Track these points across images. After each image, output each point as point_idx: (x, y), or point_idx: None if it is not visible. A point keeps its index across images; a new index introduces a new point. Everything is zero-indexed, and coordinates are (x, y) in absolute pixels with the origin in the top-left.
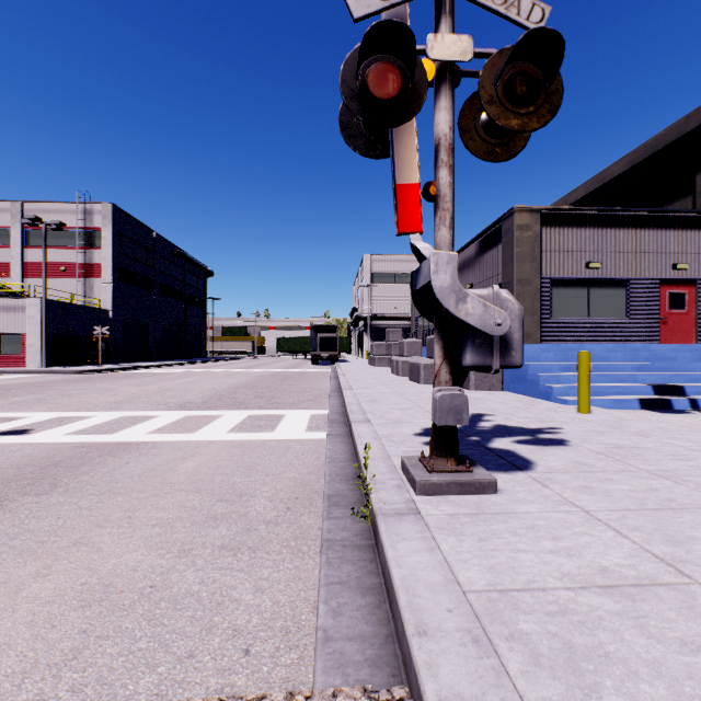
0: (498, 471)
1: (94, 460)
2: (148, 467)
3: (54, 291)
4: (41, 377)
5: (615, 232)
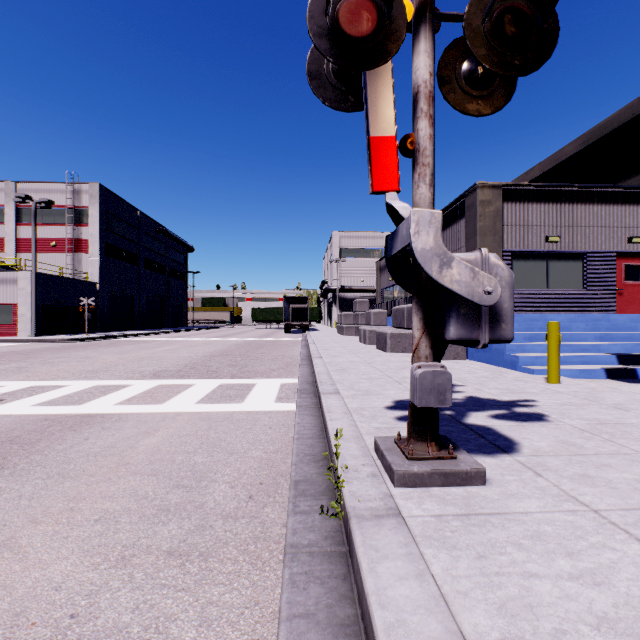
0: (481, 454)
1: (53, 435)
2: (107, 443)
3: (45, 265)
4: (29, 345)
5: (572, 207)
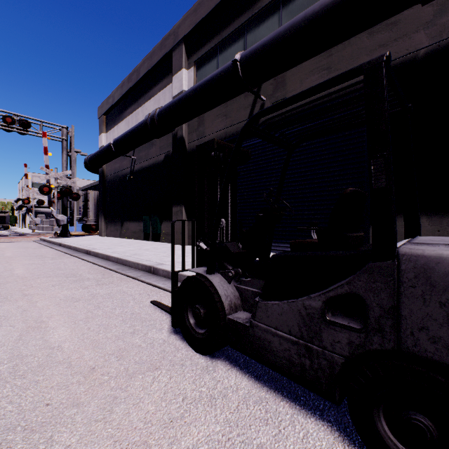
0: None
1: None
2: None
3: None
4: None
5: None
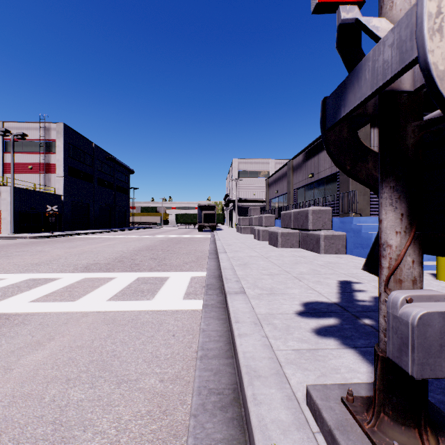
0: None
1: None
2: None
3: (24, 182)
4: (5, 241)
5: None
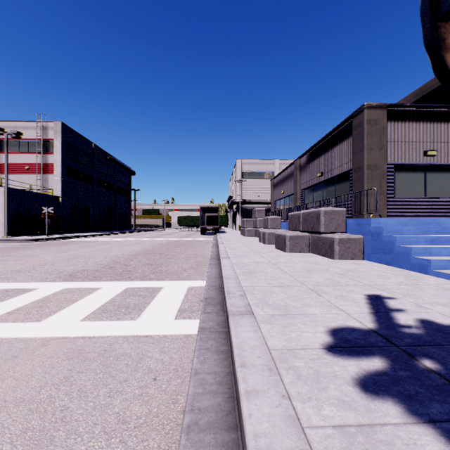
0: None
1: None
2: None
3: (21, 183)
4: None
5: (447, 126)
